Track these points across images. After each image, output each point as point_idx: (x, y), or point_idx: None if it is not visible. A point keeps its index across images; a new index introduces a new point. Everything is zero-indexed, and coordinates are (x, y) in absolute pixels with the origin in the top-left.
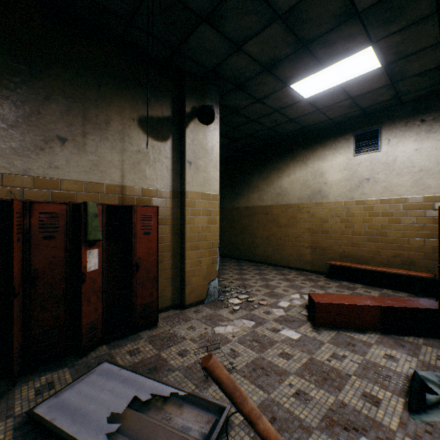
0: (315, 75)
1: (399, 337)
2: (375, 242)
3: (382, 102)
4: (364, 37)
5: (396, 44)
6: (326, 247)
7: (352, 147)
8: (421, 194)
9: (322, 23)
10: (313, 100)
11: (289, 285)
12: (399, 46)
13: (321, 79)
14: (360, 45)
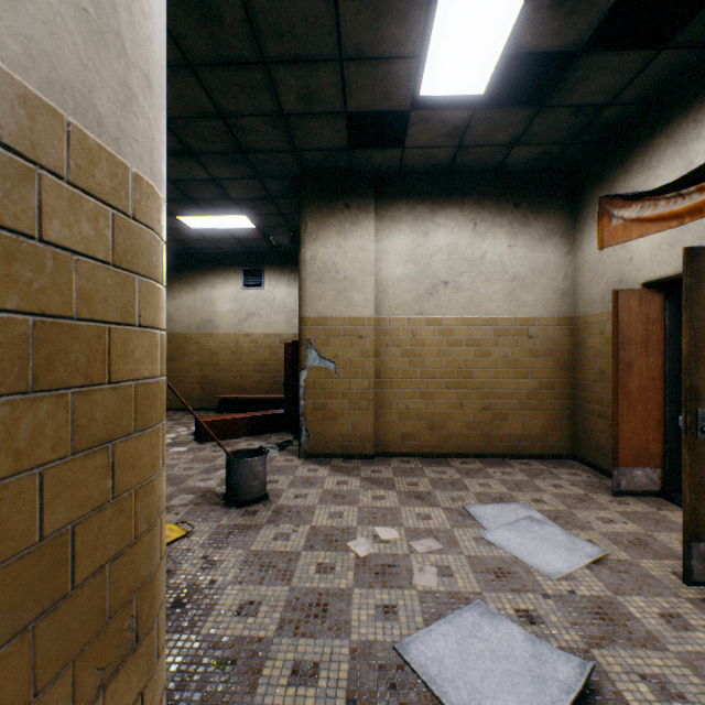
0: (203, 218)
1: (261, 436)
2: (260, 372)
3: (264, 248)
4: (239, 210)
5: (263, 220)
6: (217, 381)
7: (241, 280)
8: (292, 331)
9: (206, 194)
10: (201, 231)
11: (175, 423)
12: (265, 221)
13: (208, 221)
14: (238, 213)
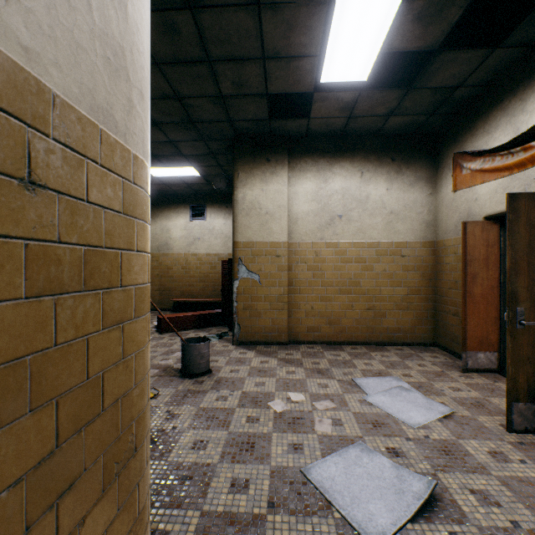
0: (162, 169)
1: (205, 329)
2: (204, 282)
3: (206, 190)
4: (189, 163)
5: (206, 170)
6: (172, 289)
7: (190, 214)
8: (227, 251)
9: (165, 152)
10: (161, 178)
11: None
12: (207, 171)
13: (166, 171)
14: (187, 165)
